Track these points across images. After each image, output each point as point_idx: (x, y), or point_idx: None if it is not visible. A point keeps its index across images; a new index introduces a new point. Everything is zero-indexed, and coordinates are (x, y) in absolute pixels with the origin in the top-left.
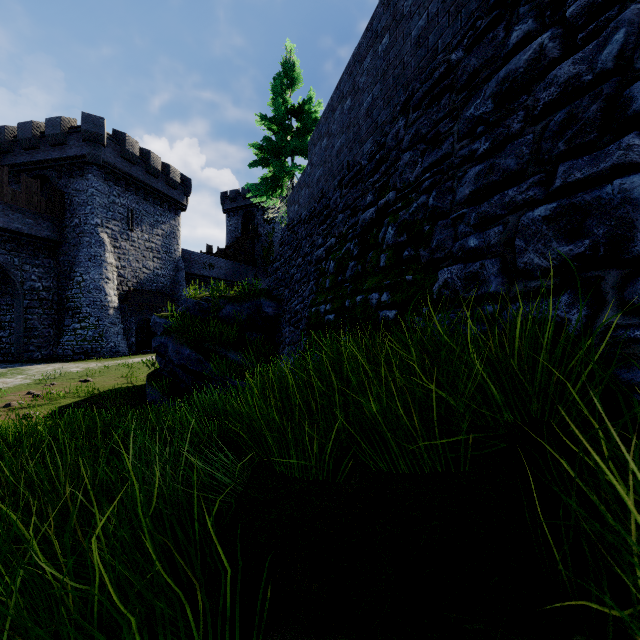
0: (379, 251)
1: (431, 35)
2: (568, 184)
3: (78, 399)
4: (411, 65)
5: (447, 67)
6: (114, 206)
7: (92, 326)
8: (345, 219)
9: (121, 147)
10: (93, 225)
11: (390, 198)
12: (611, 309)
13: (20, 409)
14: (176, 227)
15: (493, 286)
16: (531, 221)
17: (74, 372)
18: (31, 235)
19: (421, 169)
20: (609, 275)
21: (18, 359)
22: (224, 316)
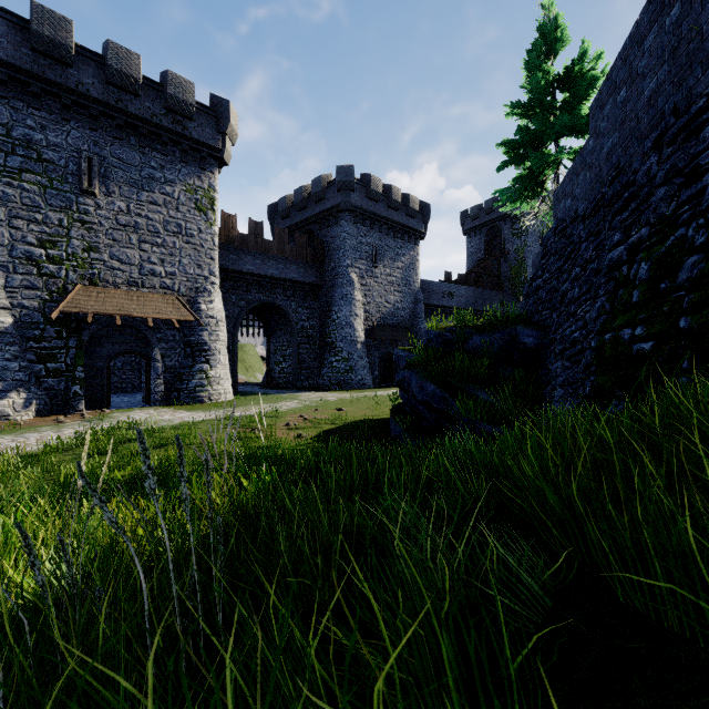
0: None
1: None
2: None
3: (334, 426)
4: None
5: None
6: (361, 246)
7: (344, 359)
8: (670, 193)
9: (366, 188)
10: (345, 267)
11: None
12: None
13: (295, 429)
14: (415, 257)
15: None
16: None
17: (331, 401)
18: (302, 282)
19: None
20: None
21: (294, 386)
22: (470, 348)
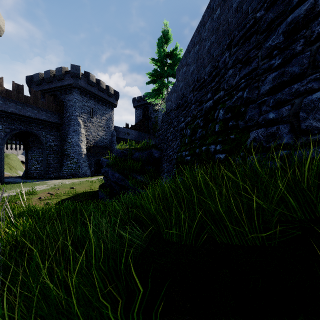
0: (215, 123)
1: (244, 5)
2: None
3: (69, 196)
4: (232, 23)
5: (254, 21)
6: (84, 106)
7: (75, 162)
8: (196, 107)
9: (87, 79)
10: (75, 116)
11: (221, 95)
12: None
13: (45, 200)
14: (112, 115)
15: (285, 140)
16: (310, 101)
17: (67, 184)
18: (49, 121)
19: (239, 78)
20: None
21: (44, 177)
22: (134, 158)
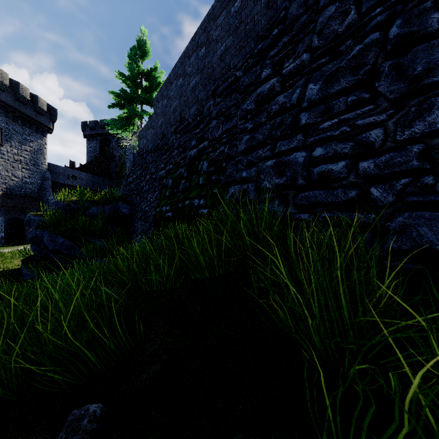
0: (199, 175)
1: (227, 57)
2: (280, 152)
3: None
4: (217, 70)
5: (235, 78)
6: None
7: None
8: (179, 153)
9: None
10: None
11: (205, 145)
12: (291, 206)
13: None
14: (43, 145)
15: (251, 196)
16: (266, 167)
17: None
18: None
19: (222, 131)
20: (291, 192)
21: None
22: (90, 214)
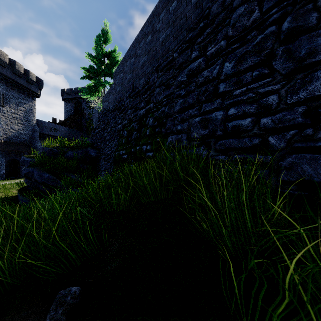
0: (146, 128)
1: (167, 42)
2: (204, 111)
3: None
4: (159, 52)
5: (172, 58)
6: None
7: None
8: (132, 112)
9: None
10: None
11: (151, 106)
12: (212, 150)
13: None
14: (33, 106)
15: (184, 143)
16: (195, 122)
17: None
18: None
19: (163, 96)
20: (212, 140)
21: None
22: (67, 157)
